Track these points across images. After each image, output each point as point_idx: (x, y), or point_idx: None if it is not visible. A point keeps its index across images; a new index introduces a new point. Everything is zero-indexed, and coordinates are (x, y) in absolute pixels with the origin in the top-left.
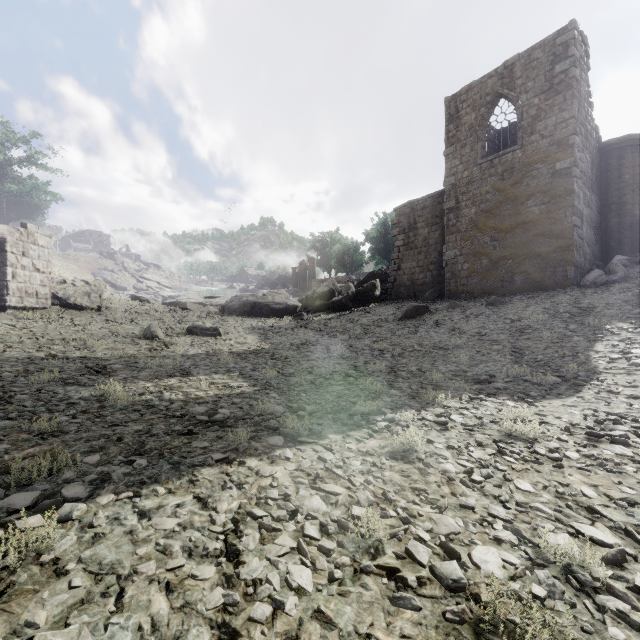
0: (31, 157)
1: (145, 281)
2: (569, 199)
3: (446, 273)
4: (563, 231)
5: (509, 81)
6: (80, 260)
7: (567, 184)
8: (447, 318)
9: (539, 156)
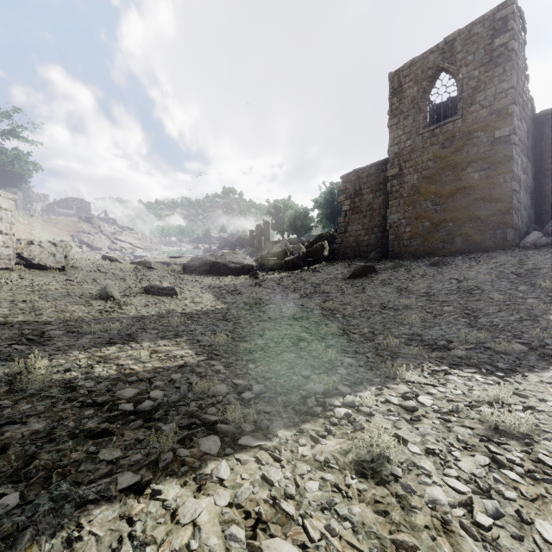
0: (12, 130)
1: (119, 242)
2: (508, 165)
3: (390, 235)
4: (502, 195)
5: (450, 55)
6: (60, 223)
7: (506, 151)
8: (393, 278)
9: (479, 125)
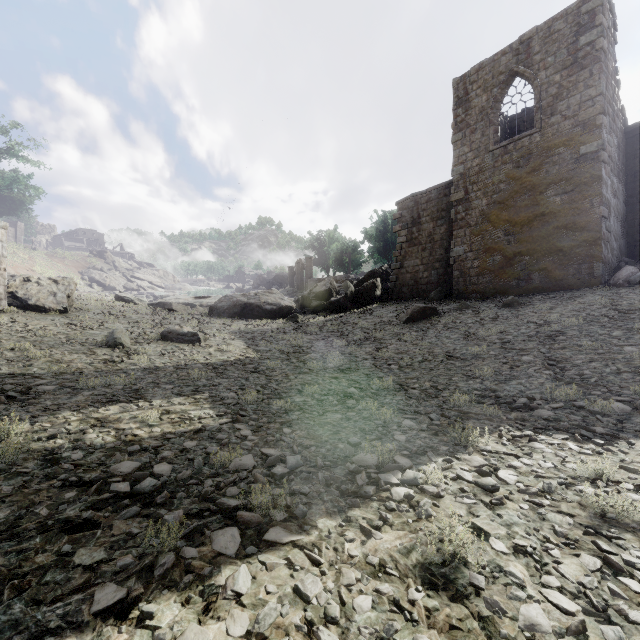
0: (10, 148)
1: (136, 280)
2: (596, 187)
3: (454, 271)
4: (589, 223)
5: (526, 57)
6: (67, 258)
7: (594, 170)
8: (459, 321)
9: (561, 139)
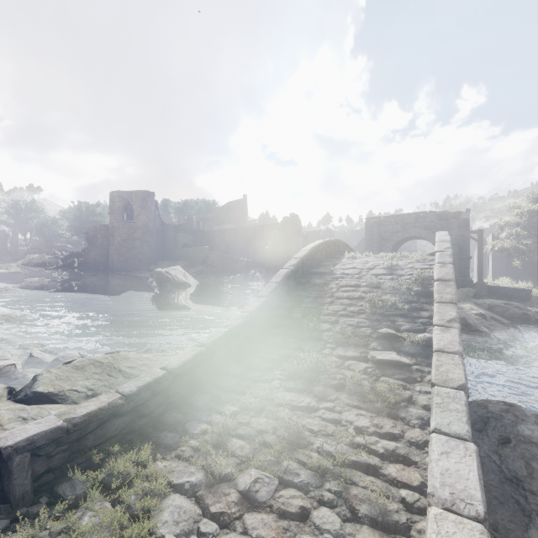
0: None
1: None
2: (147, 243)
3: (109, 261)
4: (145, 252)
5: (131, 198)
6: None
7: (146, 238)
8: (106, 280)
9: (139, 227)
